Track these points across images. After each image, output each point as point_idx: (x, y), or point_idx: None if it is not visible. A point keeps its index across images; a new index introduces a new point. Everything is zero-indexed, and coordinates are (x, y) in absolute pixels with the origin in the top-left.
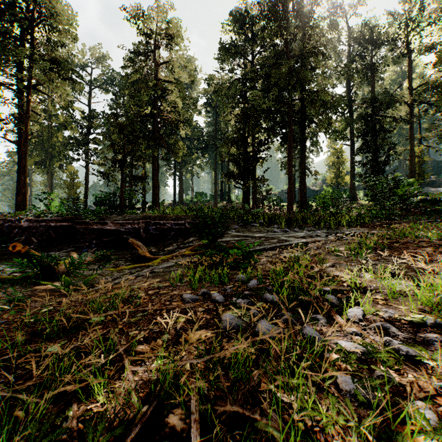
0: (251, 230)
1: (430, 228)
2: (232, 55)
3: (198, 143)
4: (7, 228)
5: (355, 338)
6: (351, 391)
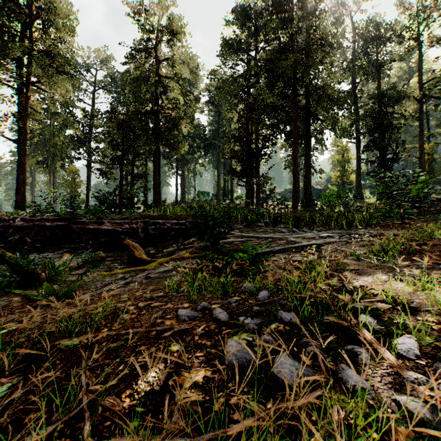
0: (256, 230)
1: None
2: (235, 50)
3: (200, 141)
4: (2, 227)
5: (419, 389)
6: None
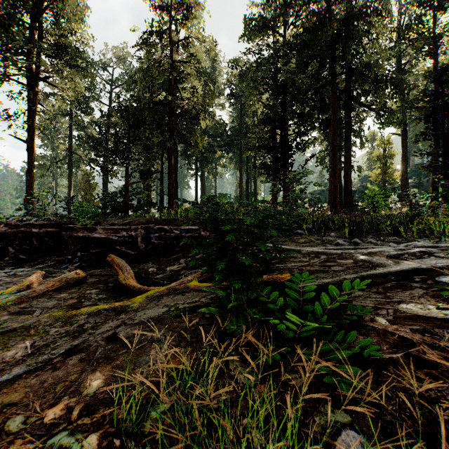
0: (296, 240)
1: None
2: (260, 30)
3: (221, 140)
4: None
5: None
6: None
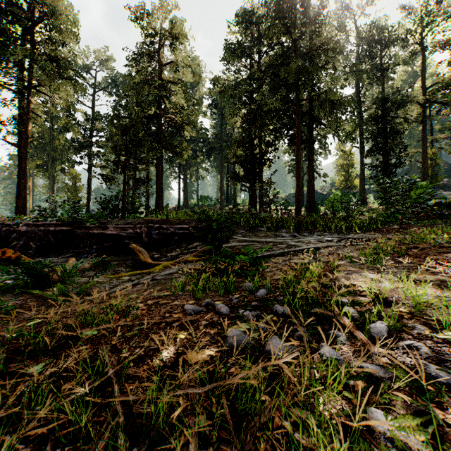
0: (258, 234)
1: (448, 232)
2: (238, 54)
3: (203, 145)
4: (5, 232)
5: (381, 359)
6: (386, 433)
